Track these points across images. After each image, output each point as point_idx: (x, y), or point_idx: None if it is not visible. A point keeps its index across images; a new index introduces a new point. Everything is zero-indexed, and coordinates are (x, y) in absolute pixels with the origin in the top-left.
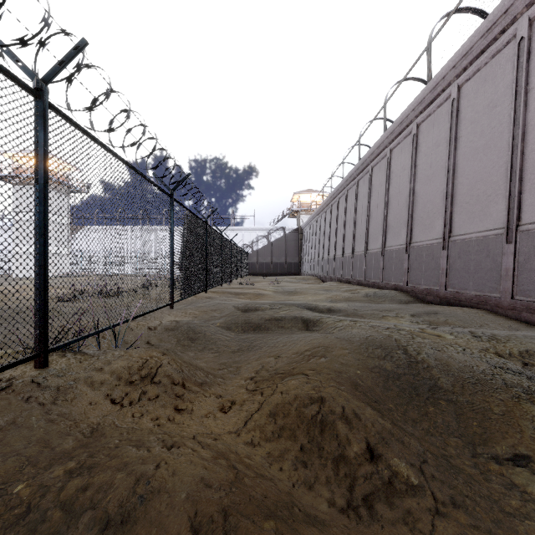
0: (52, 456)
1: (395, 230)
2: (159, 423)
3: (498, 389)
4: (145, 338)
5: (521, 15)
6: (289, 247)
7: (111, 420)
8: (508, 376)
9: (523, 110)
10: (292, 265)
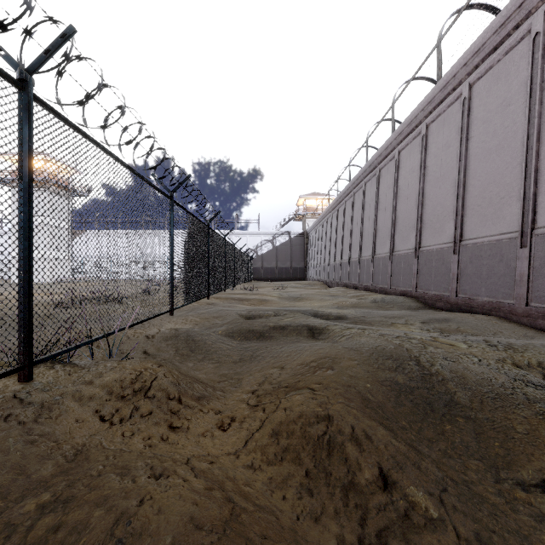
0: (26, 486)
1: (404, 234)
2: (151, 443)
3: (520, 405)
4: (141, 347)
5: (536, 9)
6: (295, 251)
7: (98, 441)
8: (530, 390)
9: (538, 109)
10: (297, 270)
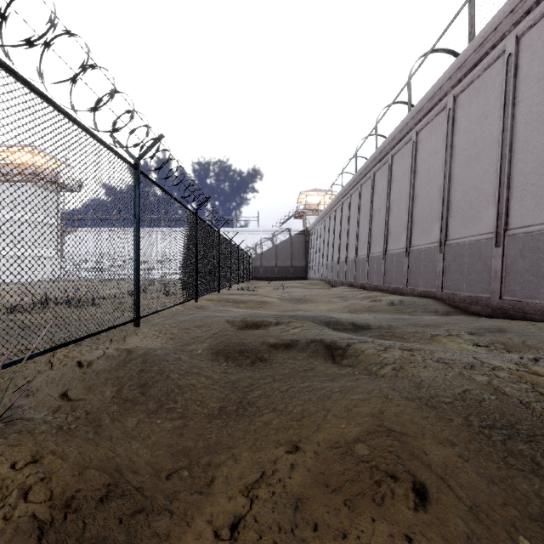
0: None
1: (424, 226)
2: None
3: None
4: (63, 385)
5: None
6: (295, 249)
7: None
8: None
9: None
10: (298, 269)
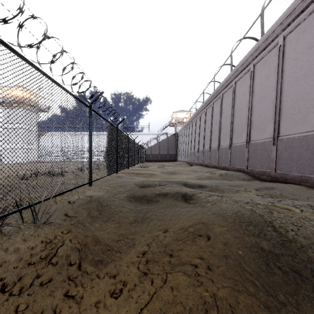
0: None
1: (239, 133)
2: None
3: None
4: (64, 210)
5: None
6: (170, 144)
7: None
8: None
9: None
10: (171, 155)
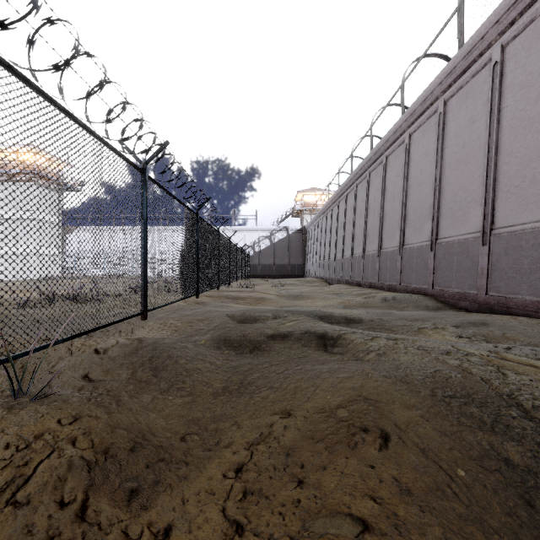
0: None
1: (416, 225)
2: None
3: None
4: (83, 369)
5: None
6: (293, 248)
7: None
8: None
9: None
10: (295, 267)
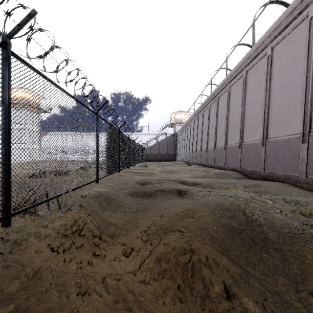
0: None
1: (233, 134)
2: (81, 266)
3: (308, 241)
4: (79, 202)
5: (311, 3)
6: (169, 144)
7: (49, 265)
8: None
9: None
10: (170, 155)
